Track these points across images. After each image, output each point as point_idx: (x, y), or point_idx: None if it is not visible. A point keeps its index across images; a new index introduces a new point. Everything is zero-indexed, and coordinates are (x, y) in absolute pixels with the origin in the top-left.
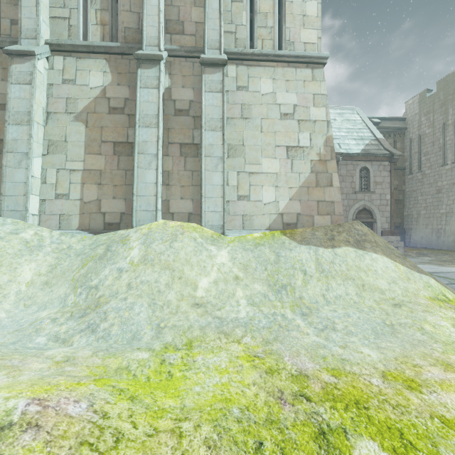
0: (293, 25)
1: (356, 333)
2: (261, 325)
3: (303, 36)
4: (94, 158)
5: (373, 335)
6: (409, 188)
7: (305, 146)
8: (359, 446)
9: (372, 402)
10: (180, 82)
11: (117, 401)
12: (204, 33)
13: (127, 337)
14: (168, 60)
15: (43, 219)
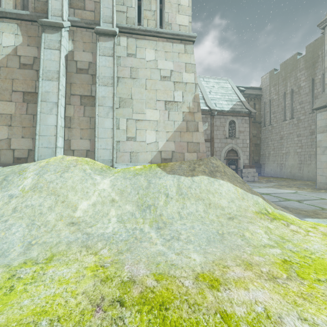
0: (170, 10)
1: (194, 242)
2: (121, 238)
3: (178, 20)
4: (5, 104)
5: (206, 242)
6: (264, 135)
7: (178, 101)
8: None
9: (175, 302)
10: (82, 47)
11: None
12: (99, 9)
13: None
14: (71, 29)
15: None
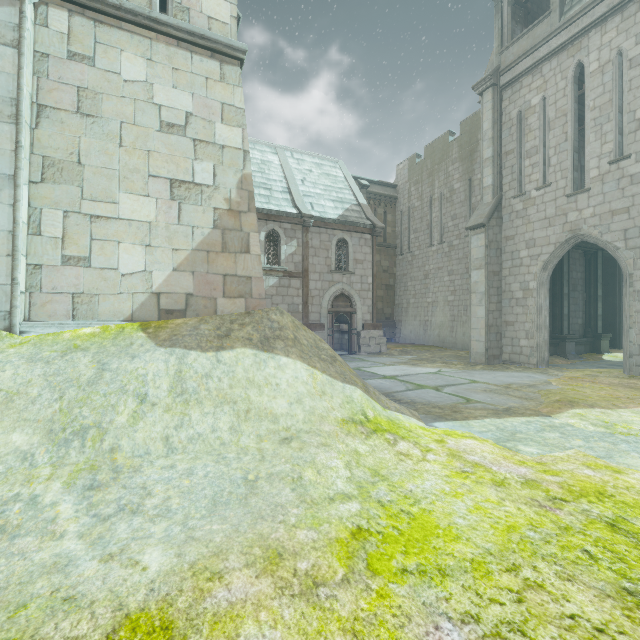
0: None
1: (175, 512)
2: None
3: (207, 6)
4: None
5: (207, 508)
6: (400, 271)
7: (205, 184)
8: None
9: None
10: None
11: None
12: None
13: None
14: None
15: None
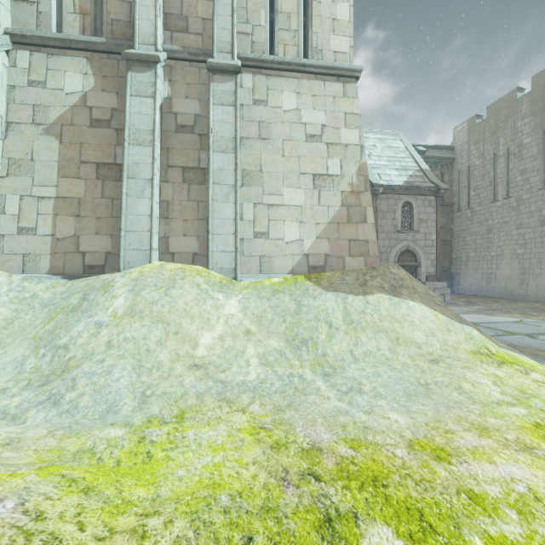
0: (321, 29)
1: (385, 396)
2: (274, 389)
3: (333, 44)
4: (70, 183)
5: (405, 397)
6: (458, 226)
7: (335, 175)
8: (370, 533)
9: (393, 477)
10: (184, 92)
11: (63, 495)
12: (212, 32)
13: (101, 409)
14: (167, 64)
15: (1, 260)
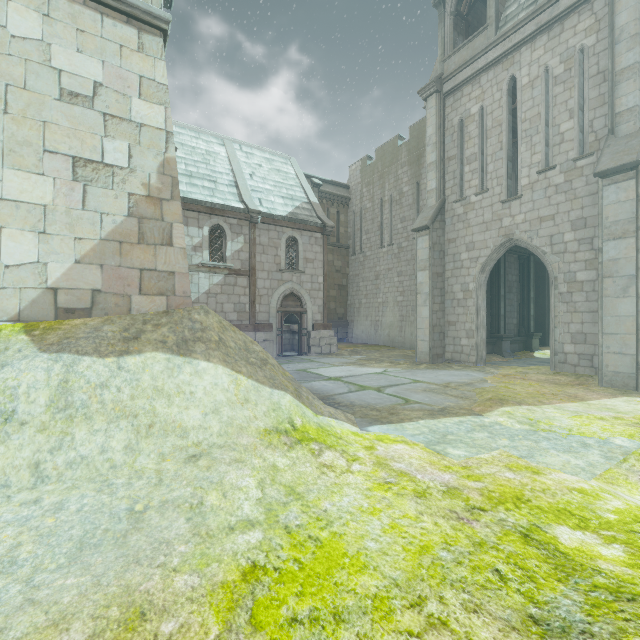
0: None
1: (21, 564)
2: None
3: None
4: None
5: (68, 555)
6: (353, 271)
7: (118, 166)
8: None
9: None
10: None
11: None
12: None
13: None
14: None
15: None
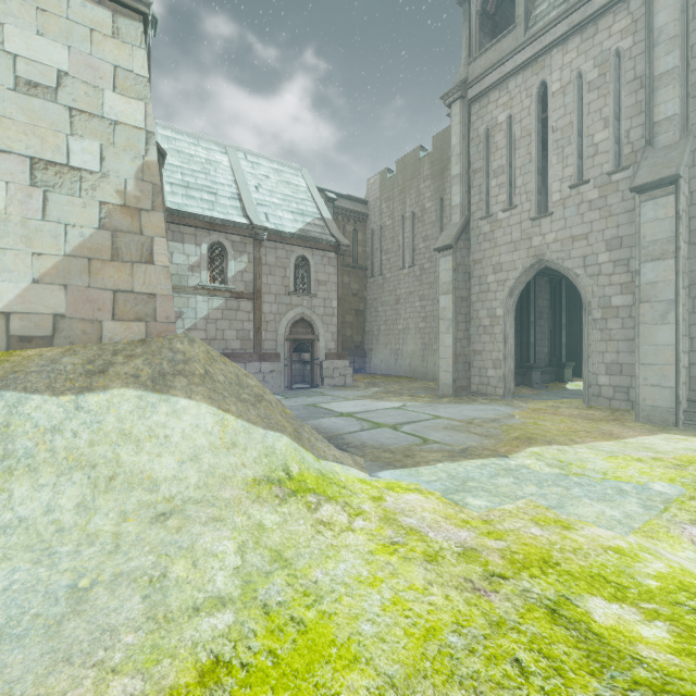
0: None
1: None
2: None
3: None
4: None
5: None
6: (371, 295)
7: (87, 169)
8: None
9: None
10: None
11: None
12: None
13: None
14: None
15: None
